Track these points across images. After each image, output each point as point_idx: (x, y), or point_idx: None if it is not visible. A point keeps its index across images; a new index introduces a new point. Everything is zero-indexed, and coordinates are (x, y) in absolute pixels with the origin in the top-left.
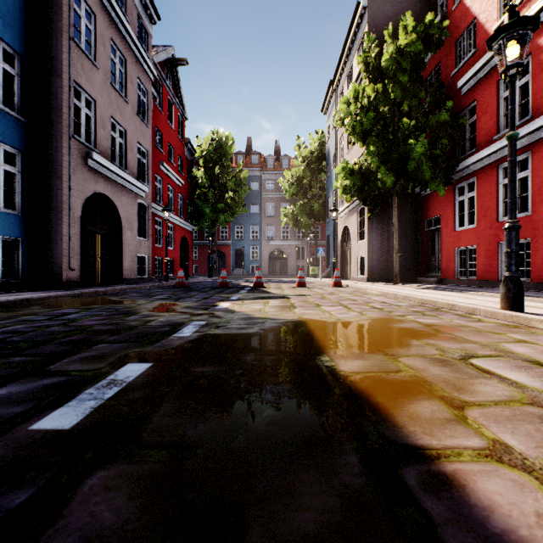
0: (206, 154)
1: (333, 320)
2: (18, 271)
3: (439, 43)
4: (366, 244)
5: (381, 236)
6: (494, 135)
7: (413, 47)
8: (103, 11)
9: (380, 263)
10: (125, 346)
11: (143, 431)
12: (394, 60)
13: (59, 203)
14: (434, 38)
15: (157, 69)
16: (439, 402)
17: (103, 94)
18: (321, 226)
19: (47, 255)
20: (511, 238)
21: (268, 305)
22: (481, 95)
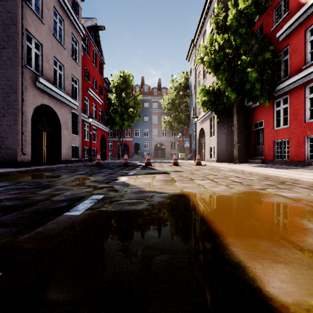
0: (116, 85)
1: (210, 193)
2: None
3: (264, 8)
4: (216, 139)
5: (225, 133)
6: (302, 66)
7: (249, 9)
8: None
9: (224, 150)
10: (1, 232)
11: None
12: (236, 19)
13: (15, 109)
14: (261, 5)
15: (85, 31)
16: None
17: (47, 41)
18: (185, 129)
19: (7, 144)
20: None
21: (155, 179)
22: (293, 41)
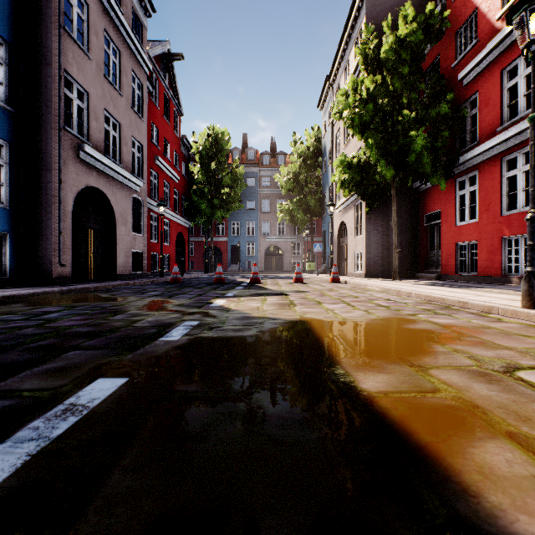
0: (202, 150)
1: (339, 320)
2: (6, 267)
3: (439, 34)
4: (364, 240)
5: (379, 231)
6: (497, 127)
7: (414, 37)
8: (95, 0)
9: (378, 259)
10: (101, 354)
11: (90, 504)
12: (394, 51)
13: (49, 196)
14: (435, 29)
15: (152, 64)
16: (511, 444)
17: (95, 86)
18: (316, 223)
19: (36, 250)
20: (534, 230)
21: (266, 303)
22: (483, 86)
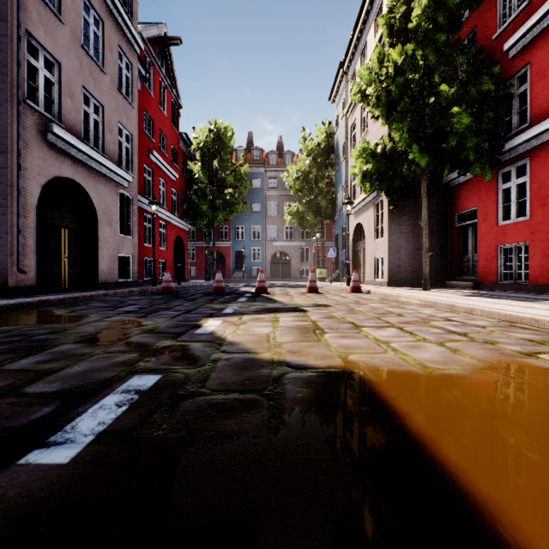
0: (203, 146)
1: (417, 370)
2: None
3: None
4: (386, 243)
5: (403, 233)
6: None
7: None
8: None
9: (402, 264)
10: None
11: None
12: (428, 15)
13: (4, 185)
14: None
15: (146, 46)
16: None
17: (70, 56)
18: (326, 227)
19: None
20: None
21: (279, 326)
22: (537, 56)
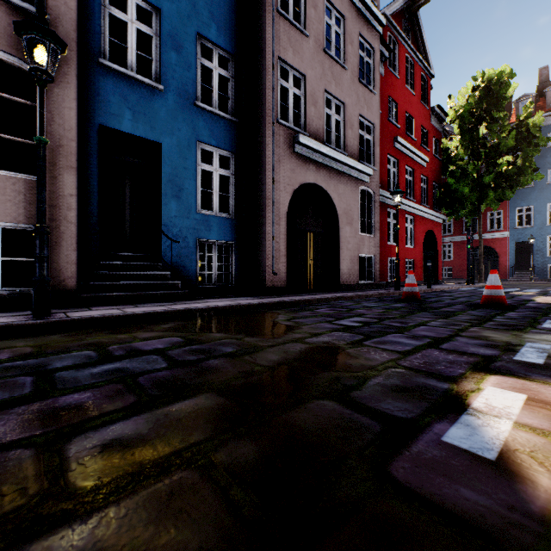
0: (463, 112)
1: None
2: (232, 276)
3: None
4: None
5: None
6: None
7: None
8: None
9: None
10: None
11: None
12: None
13: (263, 199)
14: None
15: (389, 25)
16: None
17: (313, 66)
18: None
19: (254, 258)
20: None
21: None
22: None
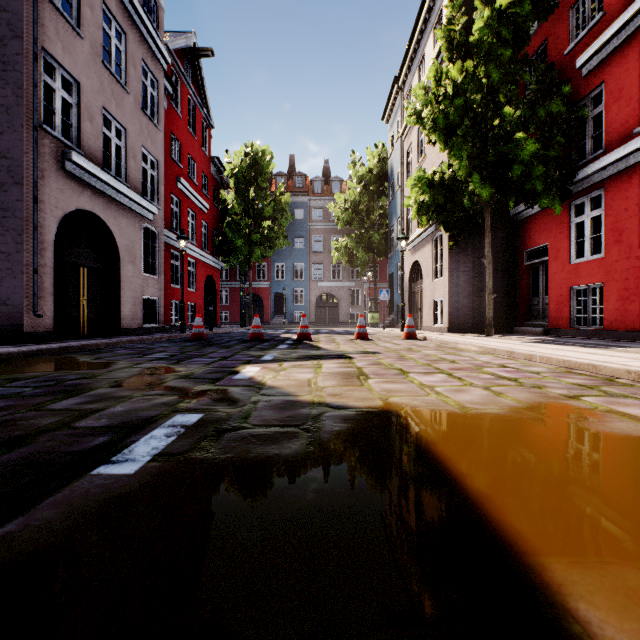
0: (238, 172)
1: (455, 409)
2: None
3: (550, 6)
4: (446, 283)
5: (465, 272)
6: (633, 127)
7: (519, 7)
8: None
9: (464, 308)
10: None
11: None
12: (491, 28)
13: (19, 220)
14: None
15: (173, 59)
16: None
17: (90, 75)
18: (380, 265)
19: (0, 295)
20: None
21: (321, 372)
22: (612, 74)
